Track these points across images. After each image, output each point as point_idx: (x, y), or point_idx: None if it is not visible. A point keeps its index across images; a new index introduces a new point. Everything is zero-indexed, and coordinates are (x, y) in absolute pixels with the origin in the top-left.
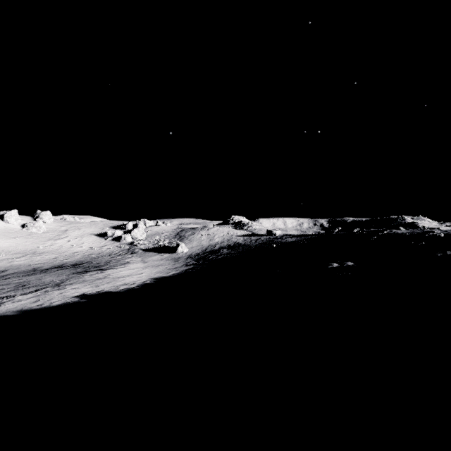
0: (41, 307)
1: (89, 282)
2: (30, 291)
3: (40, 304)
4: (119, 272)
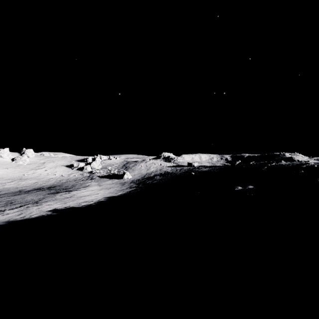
0: (23, 219)
1: (59, 200)
2: (16, 207)
3: (23, 217)
4: (81, 193)
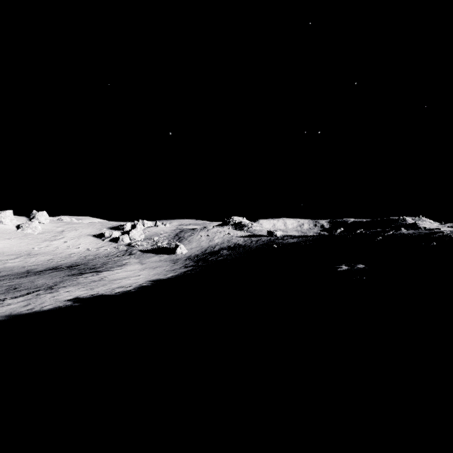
0: (31, 312)
1: (83, 284)
2: (21, 294)
3: (30, 309)
4: (115, 274)
